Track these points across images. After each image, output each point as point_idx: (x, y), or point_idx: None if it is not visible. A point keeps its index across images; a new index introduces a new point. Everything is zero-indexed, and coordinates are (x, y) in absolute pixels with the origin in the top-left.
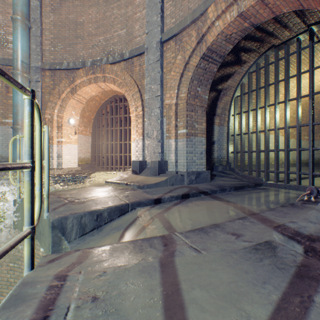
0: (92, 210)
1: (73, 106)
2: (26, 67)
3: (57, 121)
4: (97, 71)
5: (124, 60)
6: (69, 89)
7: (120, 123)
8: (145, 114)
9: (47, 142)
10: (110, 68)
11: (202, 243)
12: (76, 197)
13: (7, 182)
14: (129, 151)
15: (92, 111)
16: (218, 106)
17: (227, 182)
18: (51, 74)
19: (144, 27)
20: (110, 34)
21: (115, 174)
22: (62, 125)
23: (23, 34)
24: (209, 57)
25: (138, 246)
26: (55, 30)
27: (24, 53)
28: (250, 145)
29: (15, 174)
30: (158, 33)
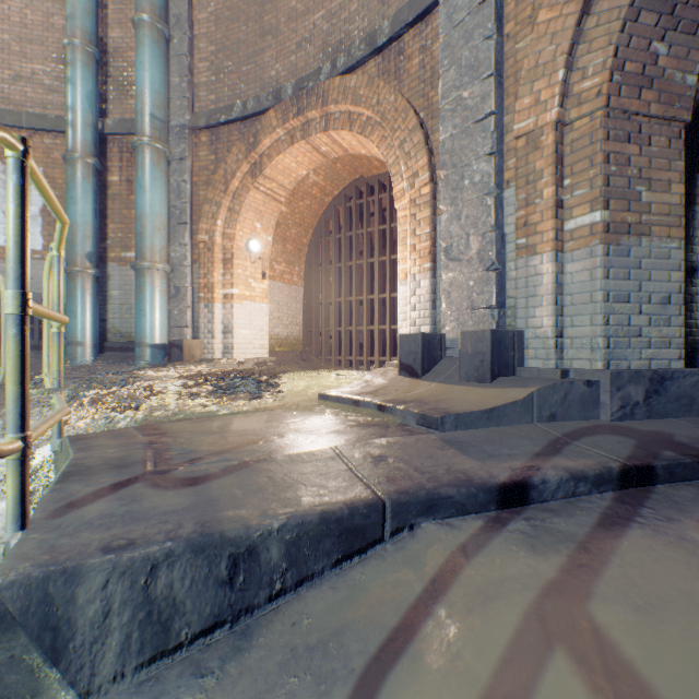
0: (208, 534)
1: (256, 208)
2: (159, 128)
3: (223, 247)
4: (307, 105)
5: (376, 51)
6: (247, 166)
7: (371, 255)
8: (441, 190)
9: None
10: (340, 86)
11: None
12: (195, 451)
13: (109, 388)
14: (391, 319)
15: (303, 224)
16: None
17: None
18: (211, 138)
19: None
20: None
21: (357, 377)
22: (233, 255)
23: (153, 53)
24: None
25: None
26: (218, 34)
27: (156, 96)
28: None
29: (137, 370)
30: None
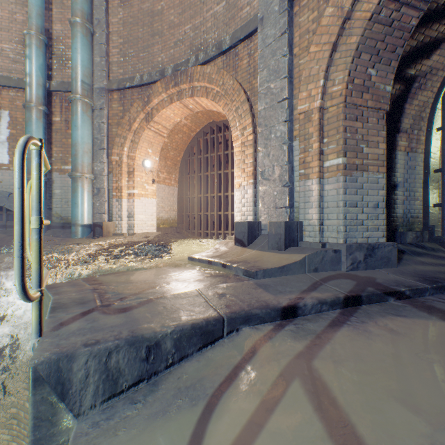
0: (135, 336)
1: (149, 140)
2: (87, 89)
3: (128, 164)
4: (181, 81)
5: (222, 53)
6: (143, 115)
7: (220, 167)
8: (259, 138)
9: (17, 171)
10: (201, 72)
11: None
12: (121, 293)
13: (57, 253)
14: (231, 208)
15: (178, 149)
16: (406, 112)
17: (437, 269)
18: (120, 96)
19: None
20: (200, 17)
21: (211, 243)
22: (134, 169)
23: (83, 42)
24: None
25: None
26: (124, 32)
27: (85, 69)
28: None
29: (72, 241)
30: None
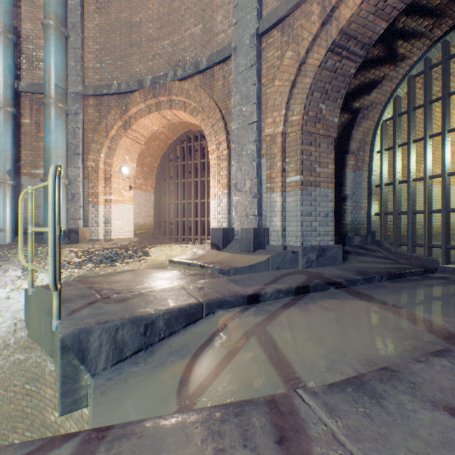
0: (136, 316)
1: (126, 147)
2: (61, 93)
3: (104, 170)
4: (159, 93)
5: (199, 72)
6: (121, 122)
7: (196, 174)
8: (232, 154)
9: (52, 193)
10: (179, 87)
11: (382, 446)
12: (116, 289)
13: None
14: (208, 214)
15: (155, 155)
16: (353, 137)
17: (372, 265)
18: (96, 102)
19: (230, 16)
20: (178, 35)
21: (188, 248)
22: (111, 176)
23: (57, 46)
24: (343, 48)
25: (213, 436)
26: (101, 38)
27: (59, 73)
28: (412, 202)
29: (46, 247)
30: (253, 20)
